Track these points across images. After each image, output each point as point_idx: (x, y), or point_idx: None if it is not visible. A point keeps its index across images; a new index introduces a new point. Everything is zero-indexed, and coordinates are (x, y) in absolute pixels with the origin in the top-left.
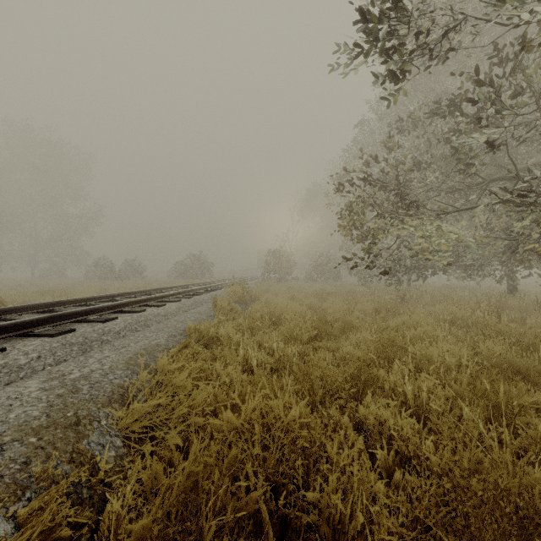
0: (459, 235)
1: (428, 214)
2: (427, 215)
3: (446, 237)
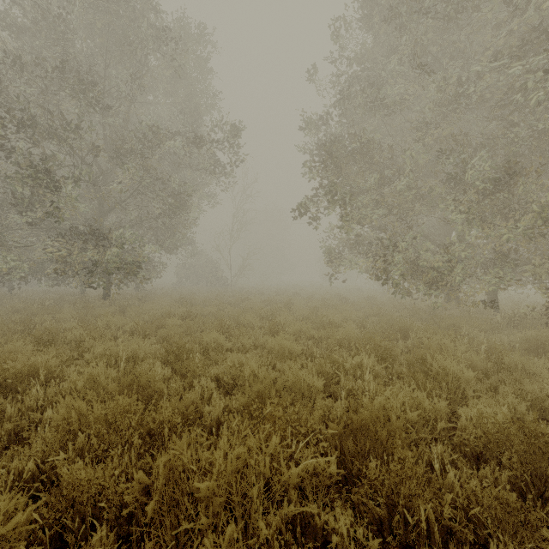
0: (15, 263)
1: (3, 245)
2: (1, 246)
3: (7, 263)
